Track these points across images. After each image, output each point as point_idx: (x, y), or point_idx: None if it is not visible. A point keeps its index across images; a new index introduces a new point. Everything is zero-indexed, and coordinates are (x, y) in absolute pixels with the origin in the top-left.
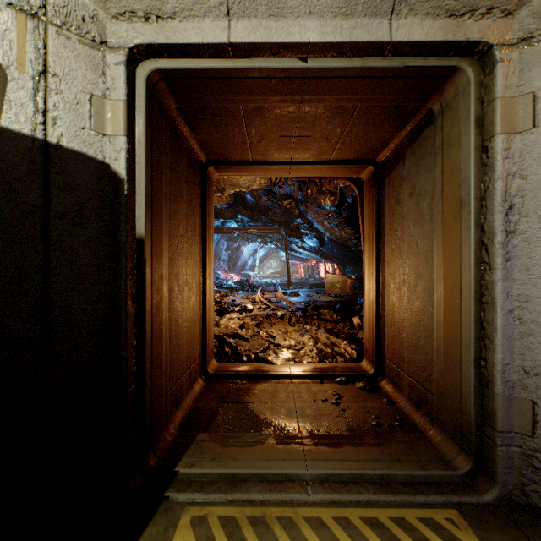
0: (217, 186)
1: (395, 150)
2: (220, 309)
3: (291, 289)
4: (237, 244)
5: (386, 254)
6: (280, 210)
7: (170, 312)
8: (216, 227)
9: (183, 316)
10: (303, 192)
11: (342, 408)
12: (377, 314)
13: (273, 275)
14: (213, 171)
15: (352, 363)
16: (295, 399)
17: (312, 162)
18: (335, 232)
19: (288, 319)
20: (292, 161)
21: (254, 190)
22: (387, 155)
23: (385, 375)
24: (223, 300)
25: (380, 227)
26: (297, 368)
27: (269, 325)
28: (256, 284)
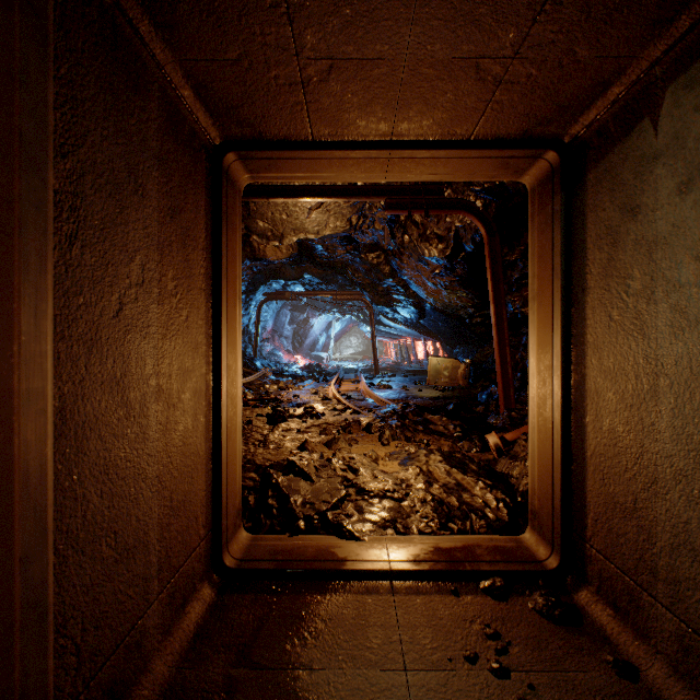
0: (273, 231)
1: (622, 102)
2: (271, 414)
3: (378, 377)
4: (305, 316)
5: (591, 328)
6: (363, 266)
7: (83, 482)
8: (275, 292)
9: (147, 473)
10: (396, 239)
11: (520, 694)
12: (564, 450)
13: (353, 356)
14: (237, 165)
15: (504, 537)
16: (405, 654)
17: (433, 144)
18: (442, 298)
19: (378, 432)
20: (394, 141)
21: (326, 237)
22: (596, 119)
23: (585, 579)
24: (281, 396)
25: (572, 275)
26: (401, 550)
27: (347, 443)
28: (330, 370)
